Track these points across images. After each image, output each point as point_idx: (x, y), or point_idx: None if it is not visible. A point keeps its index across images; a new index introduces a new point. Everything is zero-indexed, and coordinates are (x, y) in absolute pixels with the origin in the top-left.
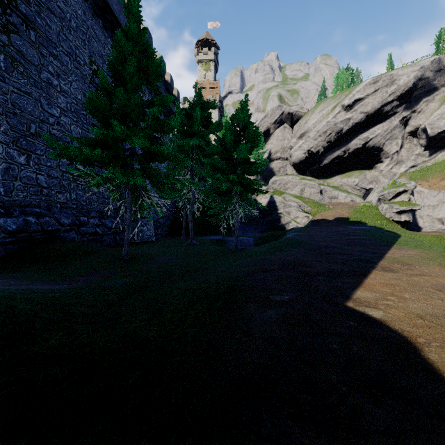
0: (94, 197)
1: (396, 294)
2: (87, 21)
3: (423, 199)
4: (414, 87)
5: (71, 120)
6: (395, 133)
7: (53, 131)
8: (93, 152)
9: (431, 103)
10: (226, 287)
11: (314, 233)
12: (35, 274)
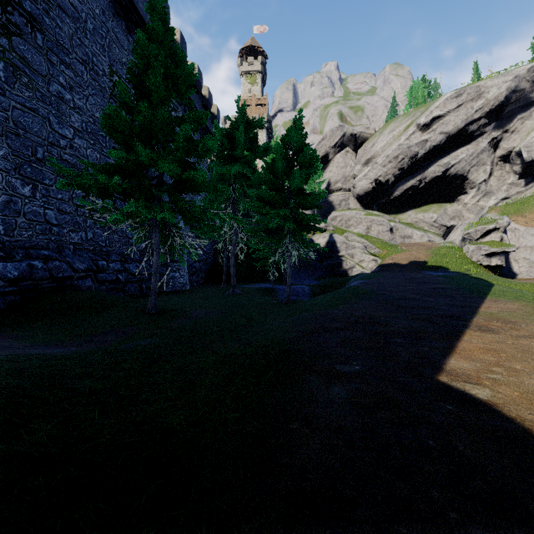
0: (115, 237)
1: (503, 364)
2: (107, 23)
3: (519, 238)
4: (506, 102)
5: (88, 143)
6: (482, 157)
7: (65, 156)
8: (111, 181)
9: (527, 120)
10: (277, 352)
11: (385, 280)
12: (39, 333)
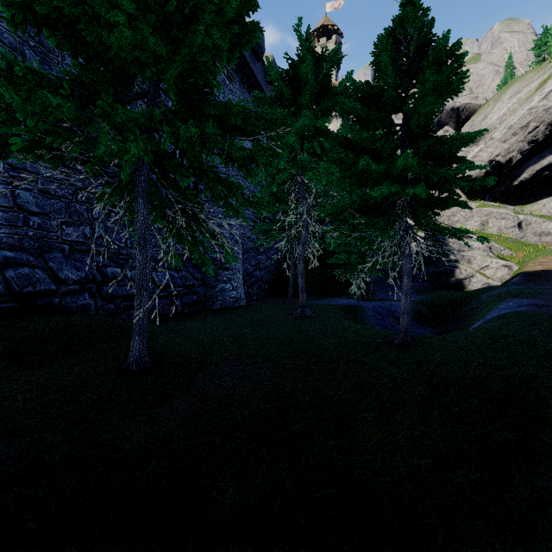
0: None
1: None
2: None
3: None
4: None
5: None
6: None
7: None
8: None
9: None
10: None
11: None
12: None
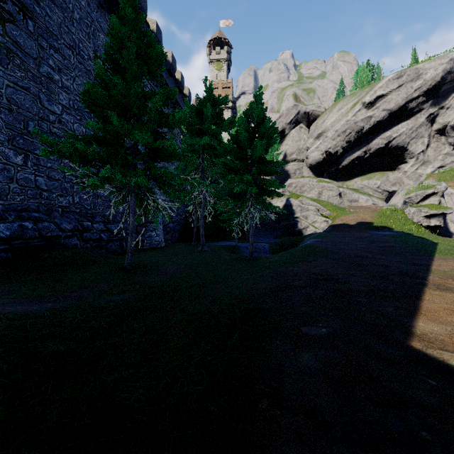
0: (99, 201)
1: None
2: (92, 13)
3: None
4: (442, 82)
5: (74, 118)
6: (421, 131)
7: (54, 129)
8: (89, 148)
9: None
10: (242, 311)
11: (337, 239)
12: (23, 288)
